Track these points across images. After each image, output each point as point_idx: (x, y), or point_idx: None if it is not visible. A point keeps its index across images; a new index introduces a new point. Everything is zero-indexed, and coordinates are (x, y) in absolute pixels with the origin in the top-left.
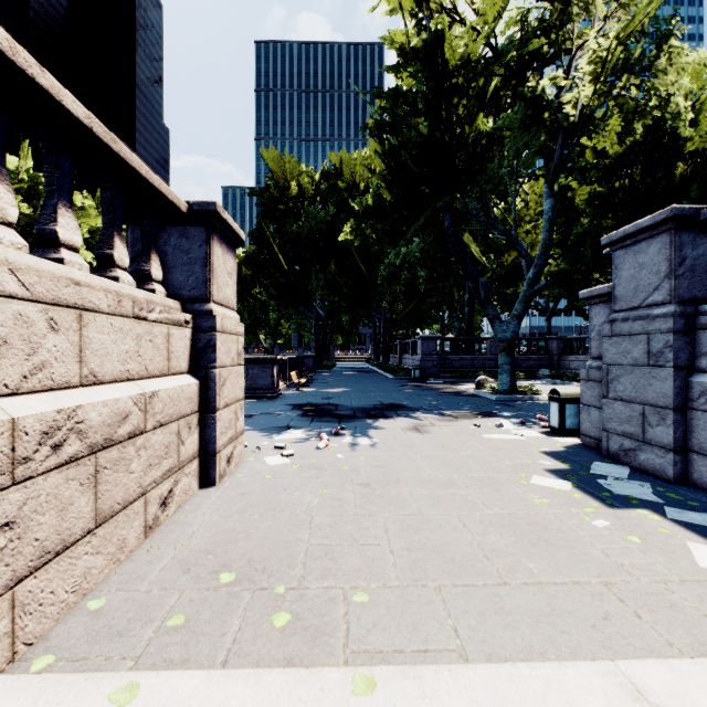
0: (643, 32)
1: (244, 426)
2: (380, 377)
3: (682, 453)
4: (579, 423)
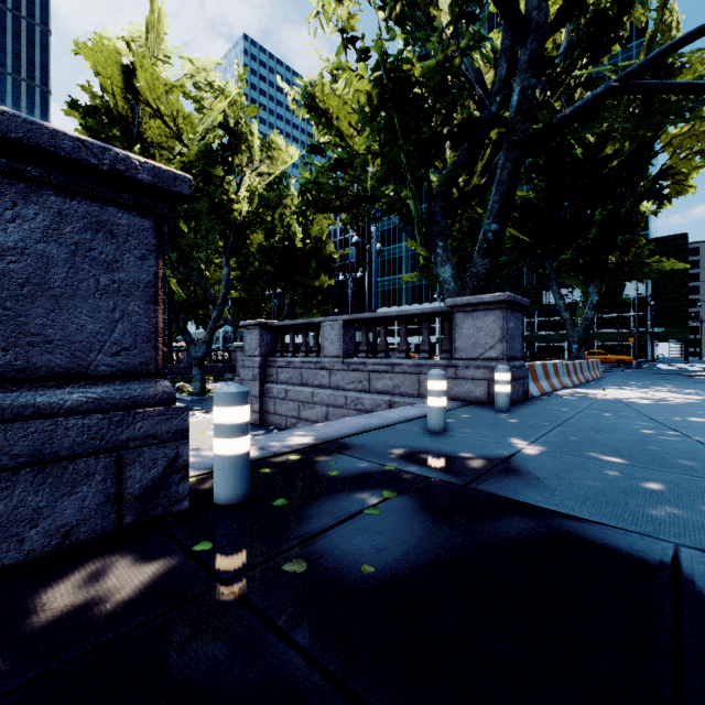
0: (279, 178)
1: None
2: None
3: (262, 413)
4: None
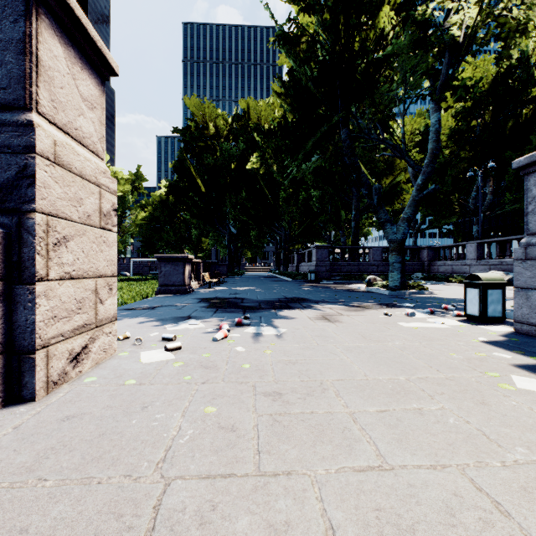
0: None
1: (141, 317)
2: (281, 280)
3: None
4: (502, 310)
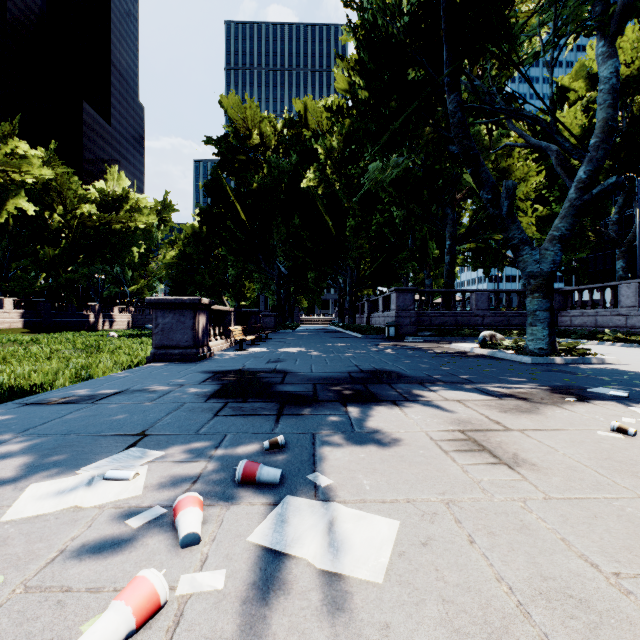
0: None
1: (27, 435)
2: (348, 336)
3: None
4: None
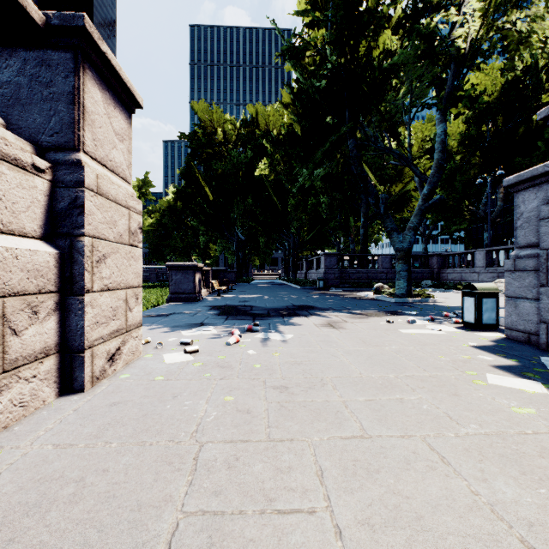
0: None
1: (157, 324)
2: (290, 287)
3: None
4: (496, 318)
